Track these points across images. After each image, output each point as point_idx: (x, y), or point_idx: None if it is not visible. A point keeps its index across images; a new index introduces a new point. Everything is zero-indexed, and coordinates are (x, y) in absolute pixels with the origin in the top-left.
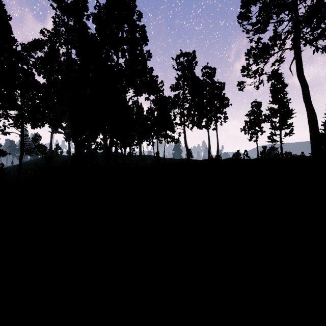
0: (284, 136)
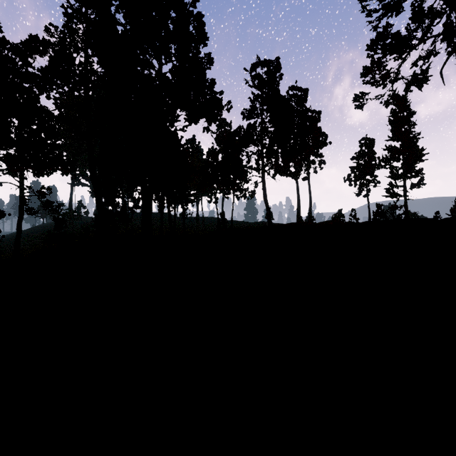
0: (411, 188)
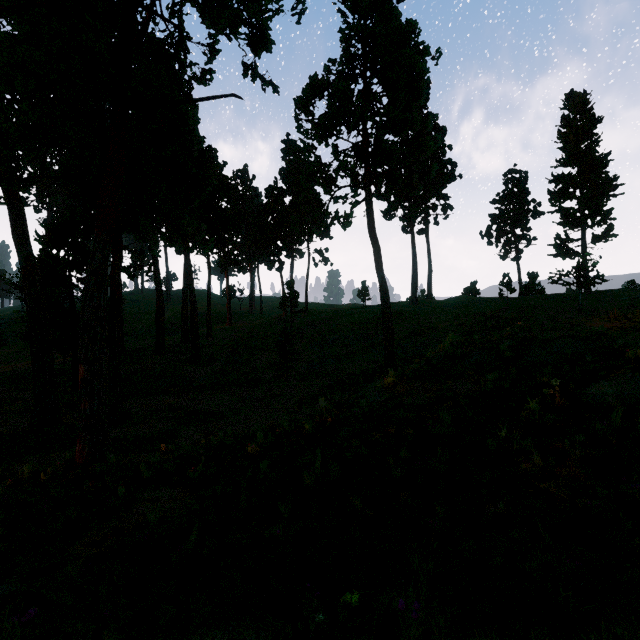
0: (593, 242)
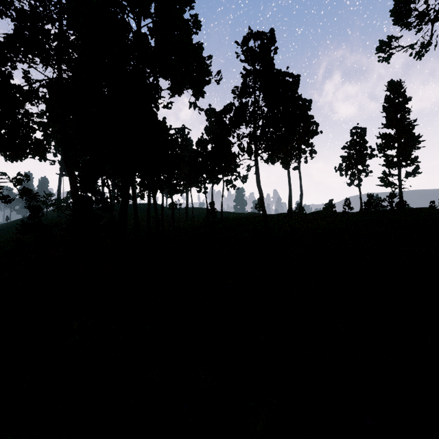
0: (406, 177)
